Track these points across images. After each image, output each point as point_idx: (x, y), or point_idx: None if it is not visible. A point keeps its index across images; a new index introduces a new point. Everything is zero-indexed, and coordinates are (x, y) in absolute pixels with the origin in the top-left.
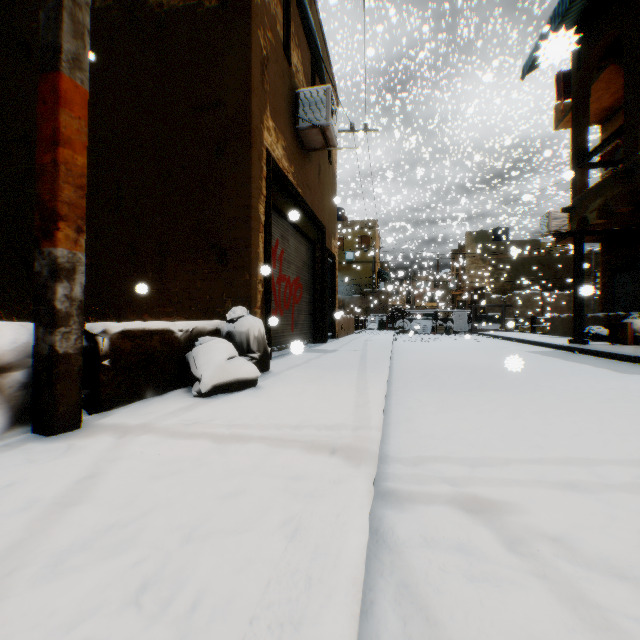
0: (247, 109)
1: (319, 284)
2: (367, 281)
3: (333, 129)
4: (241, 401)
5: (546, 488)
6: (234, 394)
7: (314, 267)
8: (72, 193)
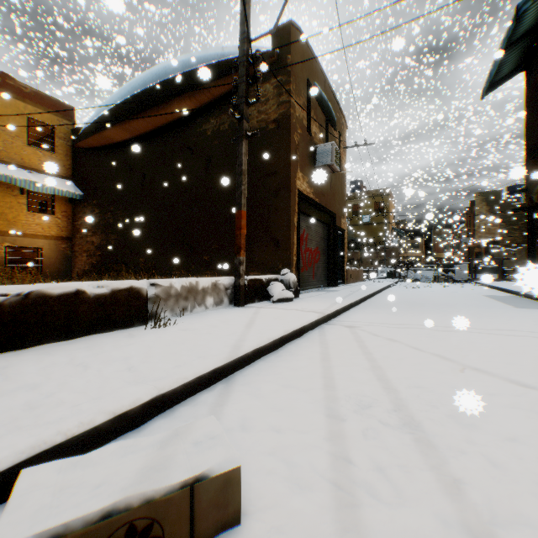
0: (289, 174)
1: (331, 250)
2: (381, 239)
3: (336, 164)
4: (288, 304)
5: (375, 326)
6: (285, 302)
7: (328, 239)
8: (243, 241)
